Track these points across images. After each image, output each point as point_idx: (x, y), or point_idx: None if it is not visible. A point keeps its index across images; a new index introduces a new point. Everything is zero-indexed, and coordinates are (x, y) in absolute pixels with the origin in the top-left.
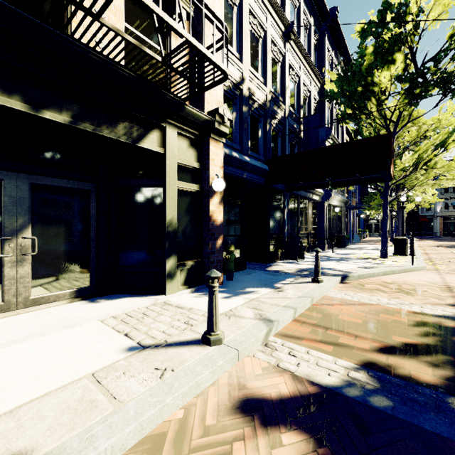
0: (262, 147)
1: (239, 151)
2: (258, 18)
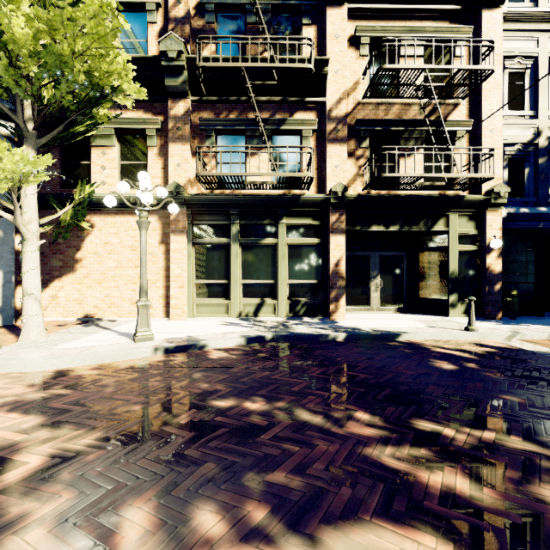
0: None
1: (534, 202)
2: None
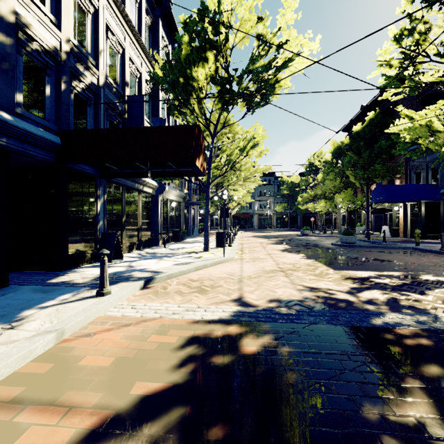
0: (54, 112)
1: None
2: None
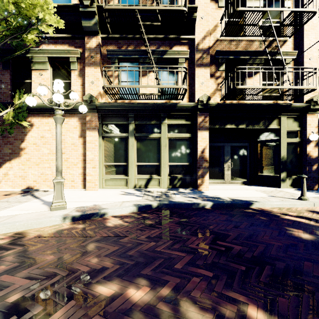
0: None
1: None
2: None
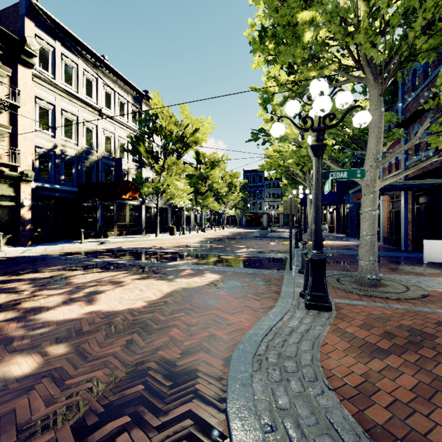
0: (77, 178)
1: (55, 182)
2: (70, 111)
